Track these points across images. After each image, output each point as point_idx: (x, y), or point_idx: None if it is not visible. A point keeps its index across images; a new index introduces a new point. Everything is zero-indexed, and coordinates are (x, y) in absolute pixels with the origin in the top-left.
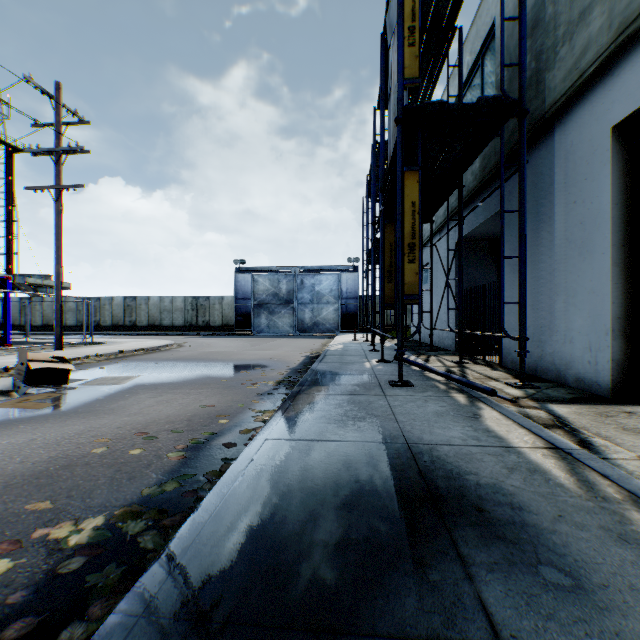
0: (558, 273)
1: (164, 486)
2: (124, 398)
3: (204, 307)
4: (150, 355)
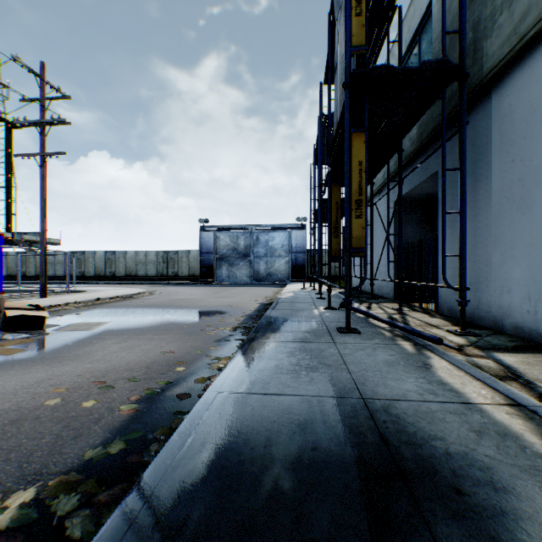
0: (495, 227)
1: (109, 447)
2: (91, 344)
3: (173, 260)
4: (123, 302)
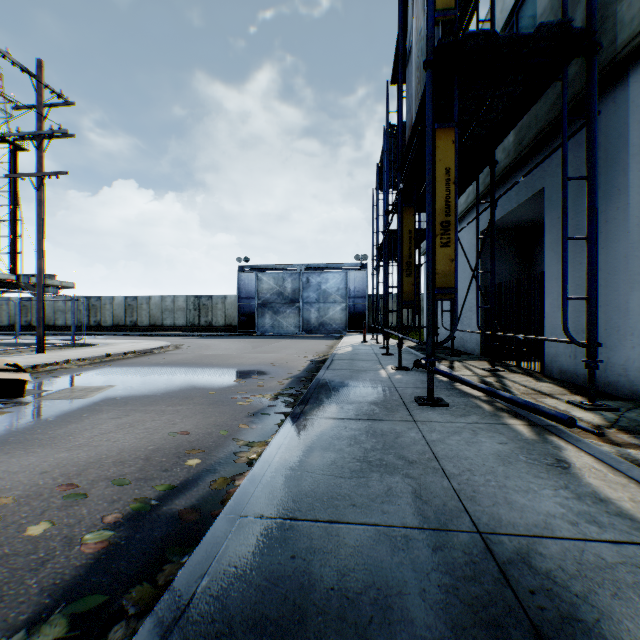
0: (634, 260)
1: (37, 633)
2: (79, 419)
3: (206, 307)
4: (140, 359)
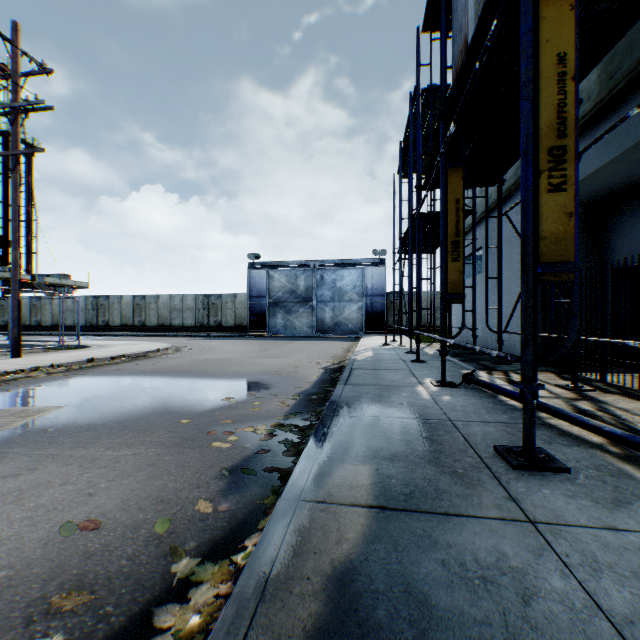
0: None
1: None
2: None
3: (216, 306)
4: (127, 364)
